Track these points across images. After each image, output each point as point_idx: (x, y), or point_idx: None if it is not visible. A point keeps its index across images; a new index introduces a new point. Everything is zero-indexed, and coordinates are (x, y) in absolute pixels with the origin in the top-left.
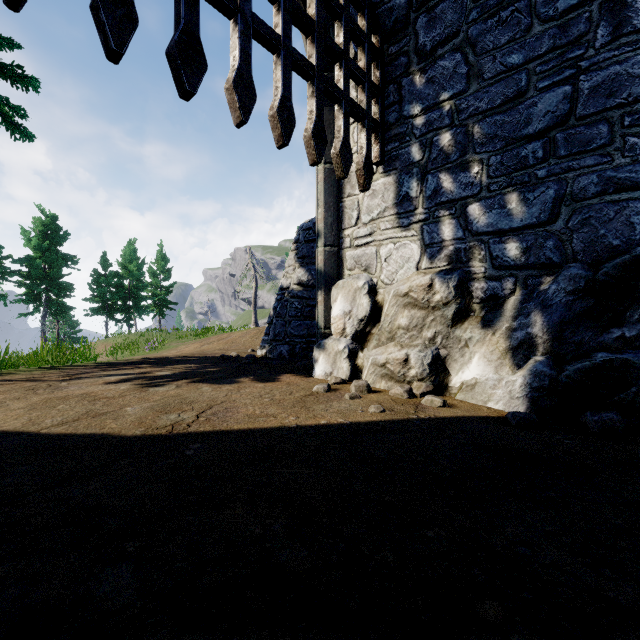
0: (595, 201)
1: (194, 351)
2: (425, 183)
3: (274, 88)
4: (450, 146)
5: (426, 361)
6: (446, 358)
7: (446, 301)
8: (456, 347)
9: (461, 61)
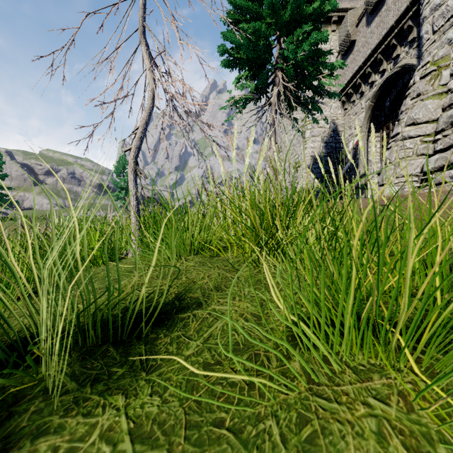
0: None
1: None
2: None
3: None
4: None
5: None
6: None
7: None
8: None
9: None
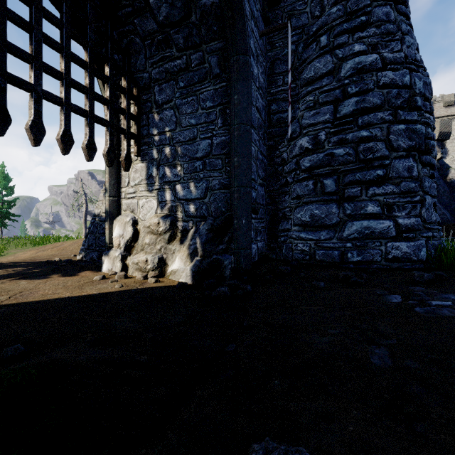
0: (218, 191)
1: (29, 257)
2: (159, 170)
3: (60, 124)
4: (169, 154)
5: (155, 261)
6: (166, 259)
7: (165, 231)
8: (170, 253)
9: (173, 114)
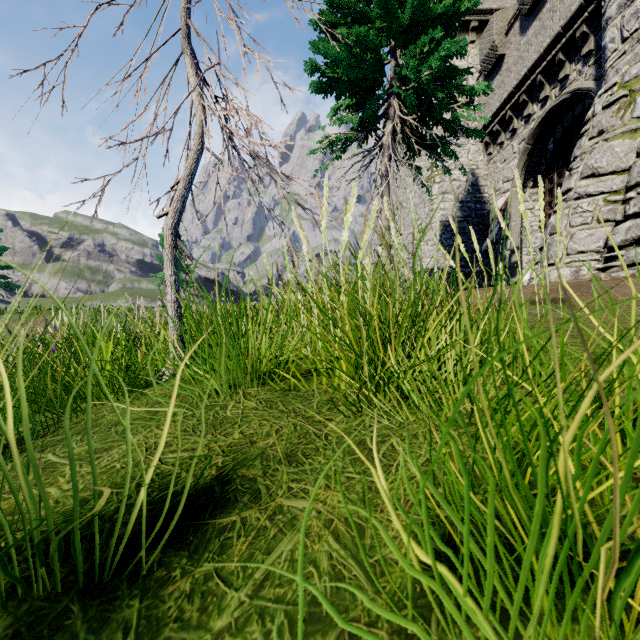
0: None
1: None
2: None
3: None
4: None
5: None
6: None
7: None
8: None
9: None
